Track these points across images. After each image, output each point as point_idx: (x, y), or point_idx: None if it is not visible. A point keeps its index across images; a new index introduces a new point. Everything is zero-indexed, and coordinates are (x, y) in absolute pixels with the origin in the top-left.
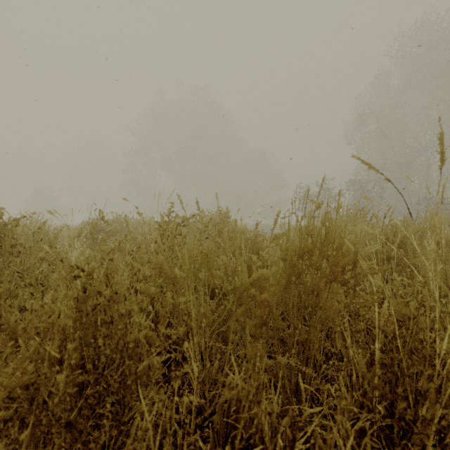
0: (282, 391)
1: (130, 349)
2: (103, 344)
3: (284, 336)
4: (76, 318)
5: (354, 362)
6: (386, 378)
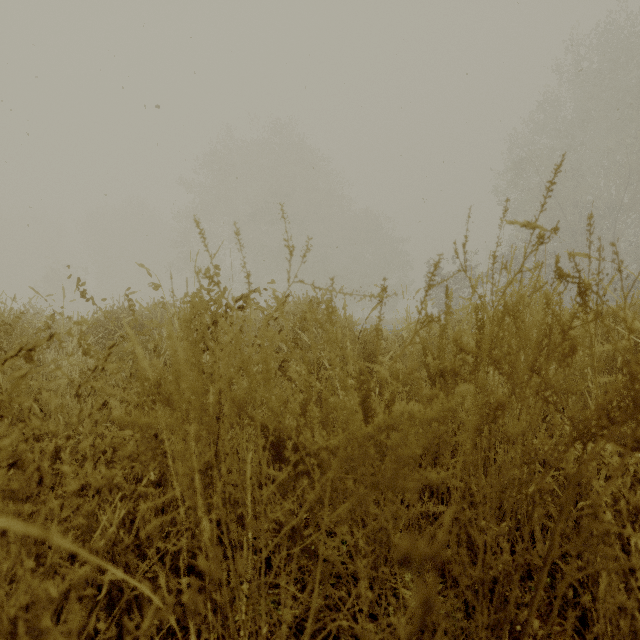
0: None
1: (28, 633)
2: None
3: (467, 593)
4: None
5: None
6: None
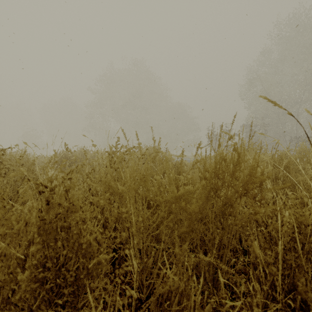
0: (203, 282)
1: (83, 249)
2: (63, 245)
3: (205, 239)
4: (41, 224)
5: (260, 259)
6: (285, 272)
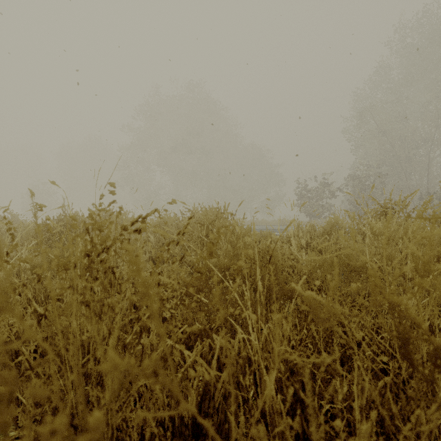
0: None
1: None
2: None
3: None
4: None
5: None
6: None
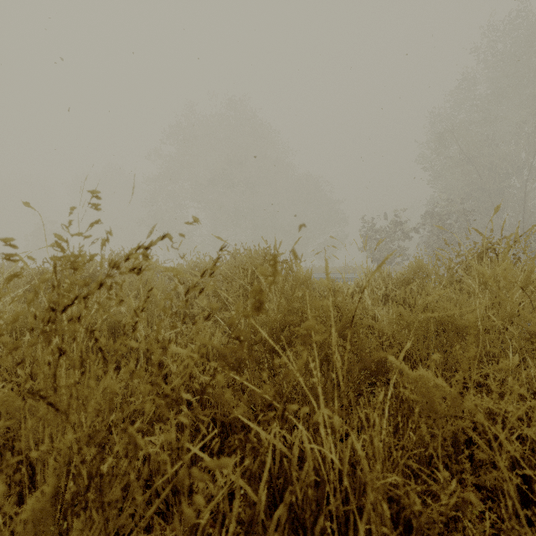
0: None
1: None
2: None
3: None
4: None
5: None
6: None
